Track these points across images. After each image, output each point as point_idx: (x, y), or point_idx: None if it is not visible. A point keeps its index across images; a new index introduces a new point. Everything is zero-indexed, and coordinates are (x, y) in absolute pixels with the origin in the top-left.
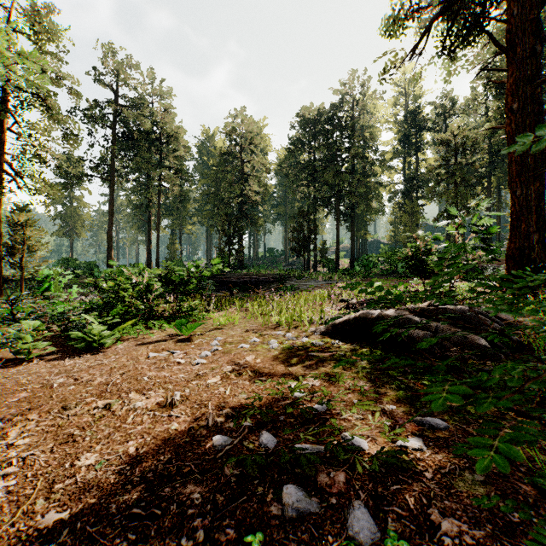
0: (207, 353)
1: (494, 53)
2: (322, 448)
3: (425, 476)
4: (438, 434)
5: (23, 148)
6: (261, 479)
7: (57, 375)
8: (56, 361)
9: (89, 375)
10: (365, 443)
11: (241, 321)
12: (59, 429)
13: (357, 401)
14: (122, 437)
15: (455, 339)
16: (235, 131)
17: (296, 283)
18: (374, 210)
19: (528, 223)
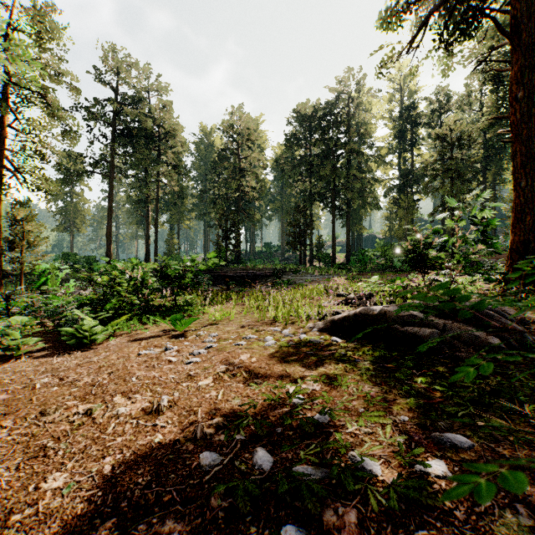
0: (200, 351)
1: (490, 47)
2: (326, 472)
3: (456, 516)
4: (462, 455)
5: (23, 144)
6: (254, 513)
7: (43, 374)
8: (45, 358)
9: (75, 375)
10: (377, 466)
11: (236, 316)
12: (32, 439)
13: (364, 410)
14: (99, 451)
15: (465, 338)
16: (232, 128)
17: (292, 277)
18: (370, 205)
19: (533, 215)
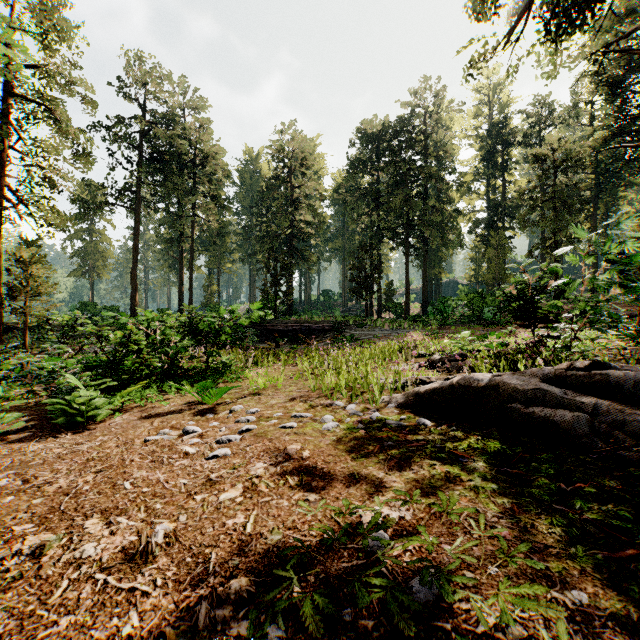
0: (231, 437)
1: (606, 43)
2: None
3: None
4: None
5: (28, 170)
6: None
7: (5, 472)
8: (22, 443)
9: (50, 473)
10: None
11: (286, 382)
12: None
13: (497, 571)
14: None
15: (629, 428)
16: (282, 150)
17: (357, 332)
18: (452, 243)
19: None
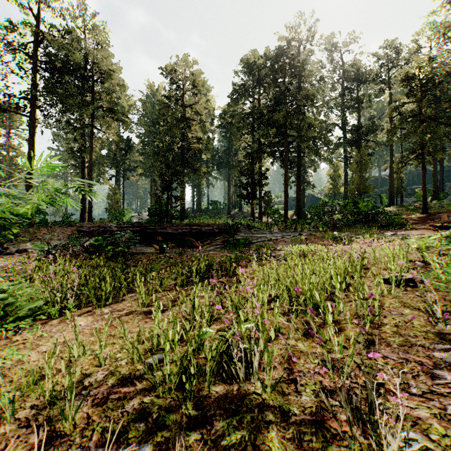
0: None
1: None
2: None
3: None
4: None
5: None
6: None
7: None
8: None
9: None
10: None
11: None
12: None
13: None
14: None
15: None
16: (175, 71)
17: (247, 235)
18: (323, 158)
19: None
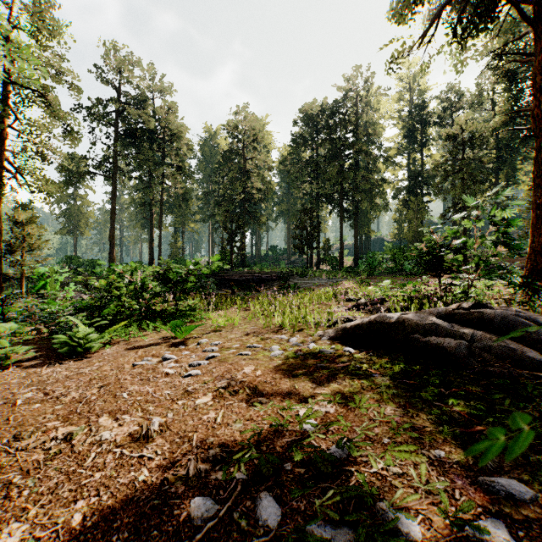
0: (201, 362)
1: (505, 43)
2: (349, 532)
3: None
4: (524, 511)
5: (24, 145)
6: None
7: (28, 388)
8: (35, 368)
9: (63, 388)
10: (415, 526)
11: (241, 322)
12: None
13: (389, 440)
14: (71, 492)
15: (496, 351)
16: (237, 128)
17: (299, 281)
18: (379, 207)
19: None
